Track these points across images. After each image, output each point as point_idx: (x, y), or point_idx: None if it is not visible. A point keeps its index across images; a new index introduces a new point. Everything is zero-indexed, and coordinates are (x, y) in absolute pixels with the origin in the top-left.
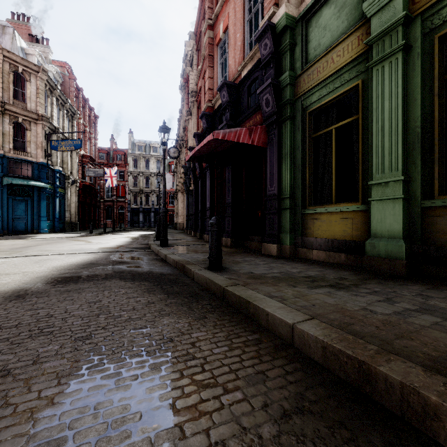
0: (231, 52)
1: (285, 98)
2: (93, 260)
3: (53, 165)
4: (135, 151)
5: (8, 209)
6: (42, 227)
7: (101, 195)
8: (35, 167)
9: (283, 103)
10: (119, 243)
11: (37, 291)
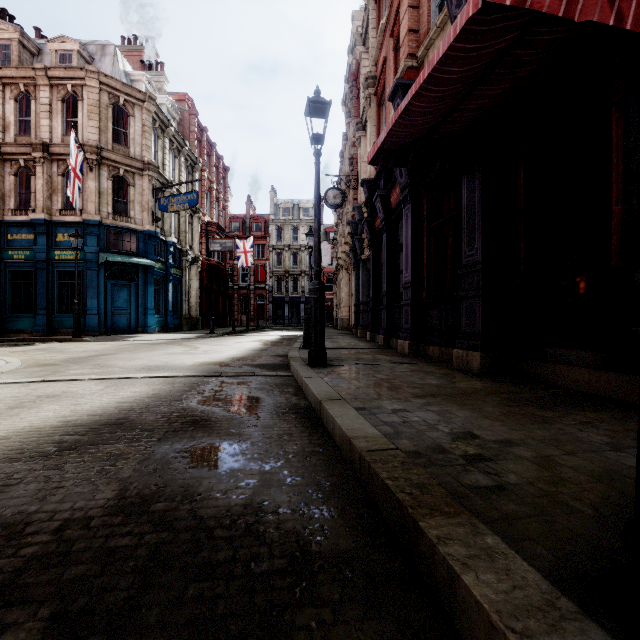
0: None
1: None
2: (141, 405)
3: (162, 234)
4: (278, 217)
5: (106, 298)
6: (148, 324)
7: (235, 280)
8: (141, 238)
9: None
10: (239, 352)
11: None
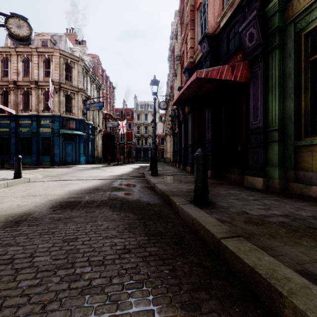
0: (210, 10)
1: (272, 27)
2: (100, 185)
3: (87, 120)
4: (138, 109)
5: (62, 149)
6: (81, 160)
7: (117, 139)
8: (77, 122)
9: (270, 33)
10: (124, 172)
11: (36, 217)
